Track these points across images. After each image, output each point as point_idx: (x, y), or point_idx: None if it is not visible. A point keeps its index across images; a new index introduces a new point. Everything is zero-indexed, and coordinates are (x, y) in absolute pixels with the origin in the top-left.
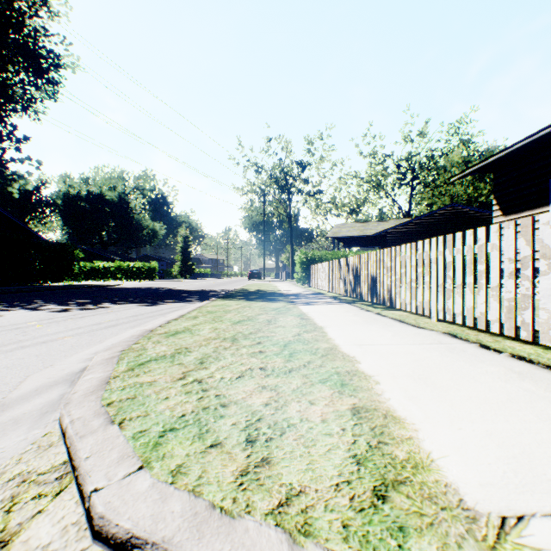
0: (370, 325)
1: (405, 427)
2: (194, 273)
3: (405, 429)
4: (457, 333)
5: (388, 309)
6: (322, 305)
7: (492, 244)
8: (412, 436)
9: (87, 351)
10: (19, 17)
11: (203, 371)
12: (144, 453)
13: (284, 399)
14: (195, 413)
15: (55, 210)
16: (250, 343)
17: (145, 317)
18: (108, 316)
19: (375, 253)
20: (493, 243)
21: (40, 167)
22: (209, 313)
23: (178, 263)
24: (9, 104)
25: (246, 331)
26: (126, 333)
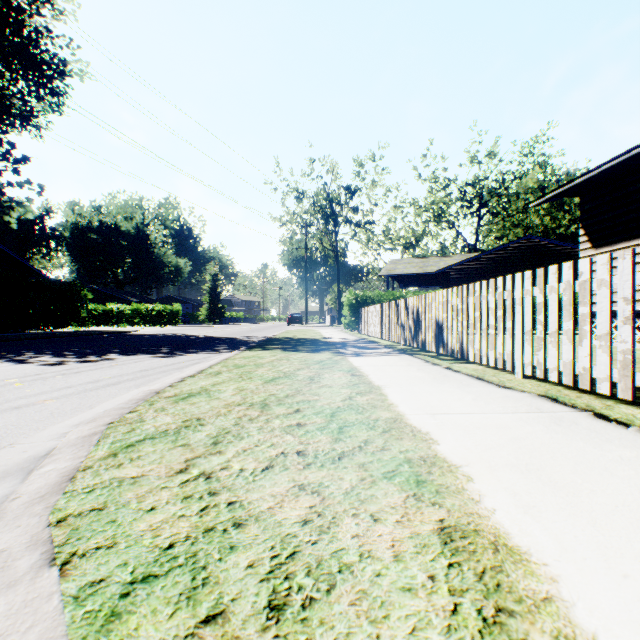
0: (441, 385)
1: (535, 572)
2: (224, 317)
3: (534, 576)
4: (557, 396)
5: (458, 361)
6: (377, 356)
7: (601, 280)
8: (552, 593)
9: (68, 421)
10: (17, 16)
11: (216, 458)
12: (83, 639)
13: (332, 512)
14: (191, 541)
15: (62, 243)
16: (286, 412)
17: (157, 372)
18: (110, 371)
19: (442, 293)
20: (602, 278)
21: (42, 192)
22: (236, 368)
23: (206, 305)
24: (6, 118)
25: (281, 392)
26: (127, 394)
